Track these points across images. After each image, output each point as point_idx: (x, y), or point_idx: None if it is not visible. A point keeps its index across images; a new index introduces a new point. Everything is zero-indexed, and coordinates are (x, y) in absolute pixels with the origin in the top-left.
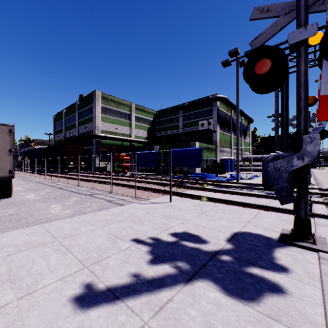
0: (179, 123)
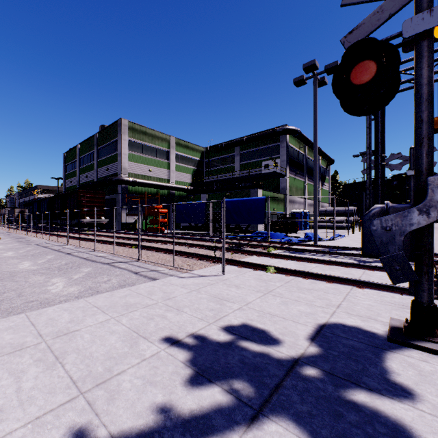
0: (235, 164)
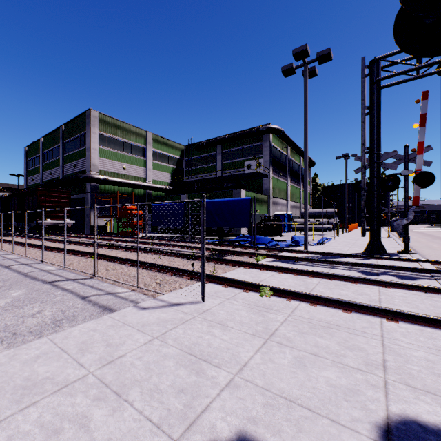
0: (217, 163)
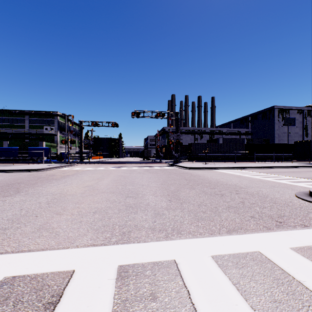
0: (26, 124)
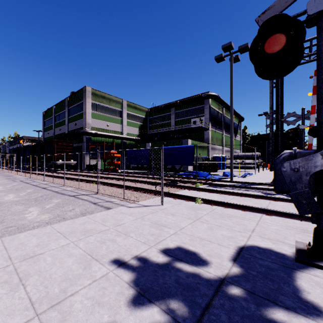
0: (171, 120)
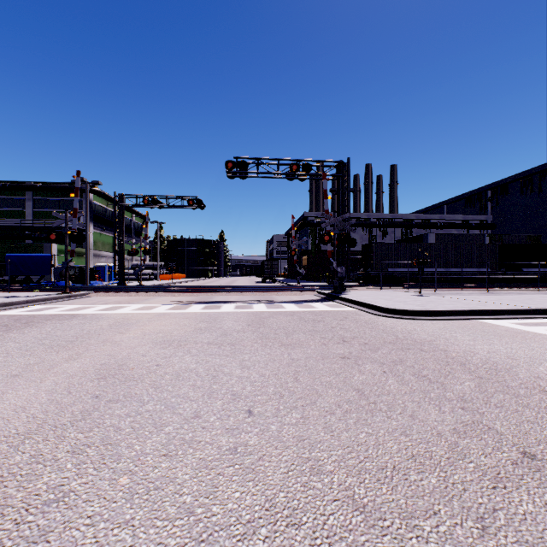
0: (26, 209)
